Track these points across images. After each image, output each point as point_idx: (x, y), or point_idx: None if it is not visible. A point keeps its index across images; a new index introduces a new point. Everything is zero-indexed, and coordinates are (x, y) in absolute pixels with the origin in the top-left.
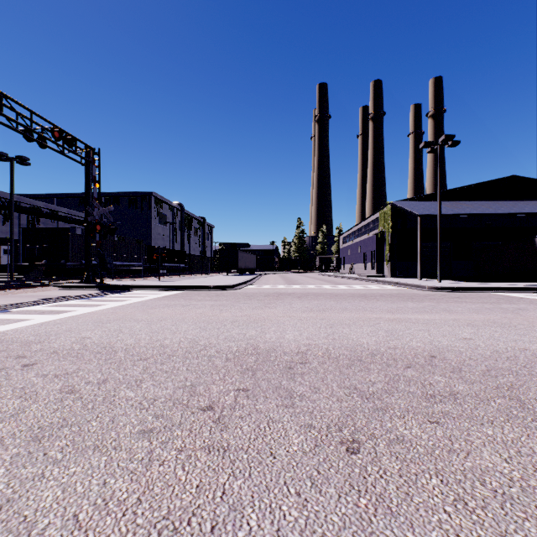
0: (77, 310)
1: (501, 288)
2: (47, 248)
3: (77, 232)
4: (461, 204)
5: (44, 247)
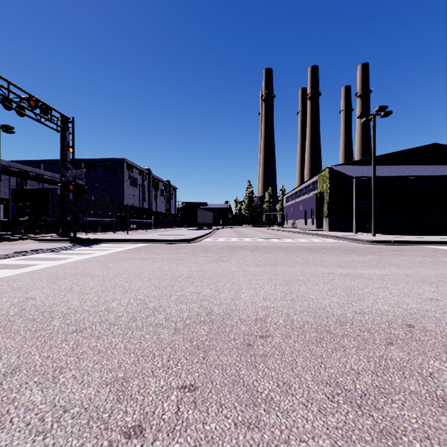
0: (40, 264)
1: (431, 241)
2: (30, 206)
3: (59, 193)
4: (390, 168)
5: (28, 205)
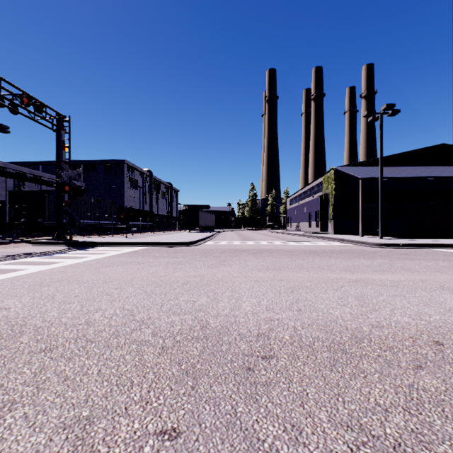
0: (27, 269)
1: (442, 244)
2: (26, 208)
3: None
4: (396, 169)
5: (23, 207)
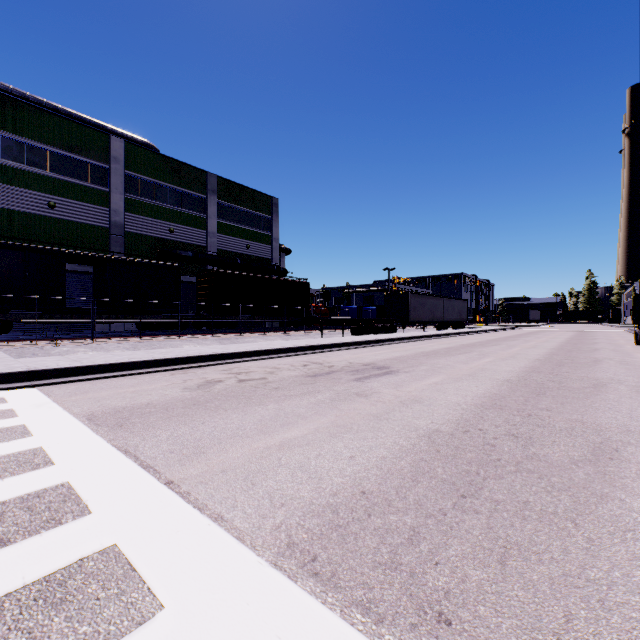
0: None
1: None
2: None
3: None
4: None
5: None
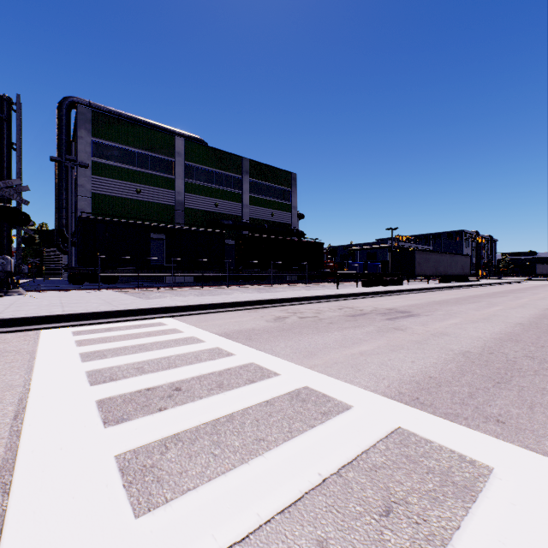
0: None
1: None
2: None
3: None
4: None
5: None
